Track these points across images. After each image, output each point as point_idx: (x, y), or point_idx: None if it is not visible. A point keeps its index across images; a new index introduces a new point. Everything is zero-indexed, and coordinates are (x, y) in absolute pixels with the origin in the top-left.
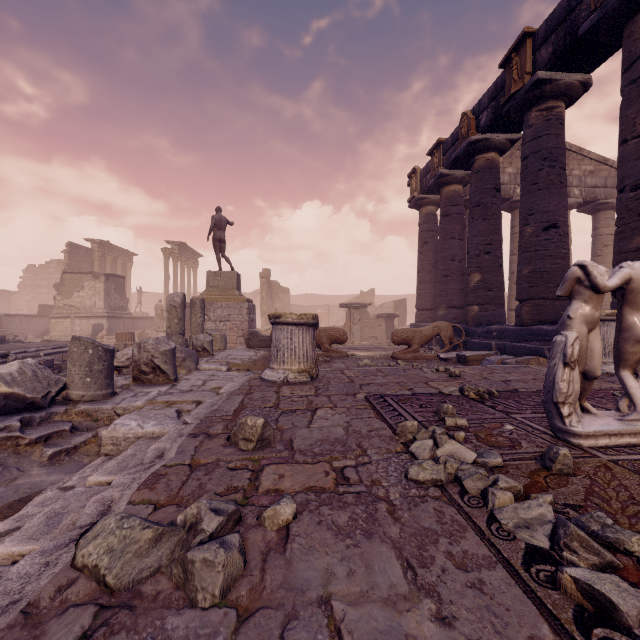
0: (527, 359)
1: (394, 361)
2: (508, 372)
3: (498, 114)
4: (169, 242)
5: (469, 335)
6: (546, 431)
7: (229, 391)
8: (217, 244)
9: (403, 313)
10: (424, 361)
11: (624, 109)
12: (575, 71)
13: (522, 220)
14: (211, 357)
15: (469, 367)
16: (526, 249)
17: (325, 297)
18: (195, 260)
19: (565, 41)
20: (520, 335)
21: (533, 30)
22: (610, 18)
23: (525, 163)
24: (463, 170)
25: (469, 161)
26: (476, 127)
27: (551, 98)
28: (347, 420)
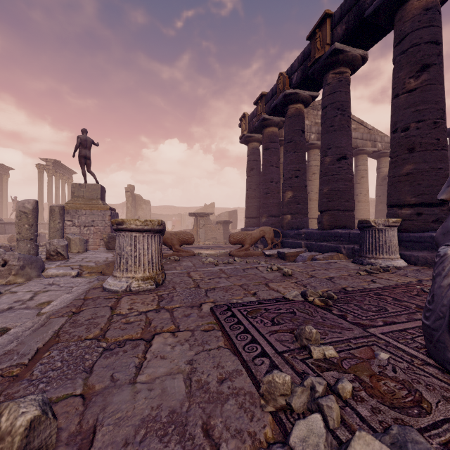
0: (331, 255)
1: (231, 258)
2: (326, 268)
3: (305, 74)
4: (44, 159)
5: (284, 236)
6: (425, 359)
7: (54, 310)
8: (82, 160)
9: (235, 220)
10: (254, 257)
11: (397, 72)
12: (358, 47)
13: (323, 152)
14: (65, 260)
15: (294, 264)
16: (326, 174)
17: (178, 208)
18: (69, 176)
19: (355, 21)
20: (322, 236)
21: (331, 12)
22: (387, 4)
23: (325, 111)
24: (279, 117)
25: (284, 109)
26: (289, 84)
27: (342, 65)
28: (190, 357)
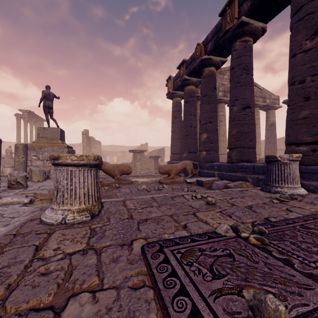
0: (240, 183)
1: (161, 185)
2: (241, 196)
3: (217, 43)
4: (21, 110)
5: (201, 168)
6: None
7: None
8: (46, 109)
9: (163, 155)
10: (178, 184)
11: (294, 36)
12: (260, 20)
13: (231, 103)
14: (24, 189)
15: (213, 192)
16: (234, 119)
17: (122, 147)
18: (41, 123)
19: None
20: (231, 168)
21: None
22: None
23: (233, 71)
24: (196, 78)
25: (200, 71)
26: (205, 52)
27: (247, 35)
28: None
